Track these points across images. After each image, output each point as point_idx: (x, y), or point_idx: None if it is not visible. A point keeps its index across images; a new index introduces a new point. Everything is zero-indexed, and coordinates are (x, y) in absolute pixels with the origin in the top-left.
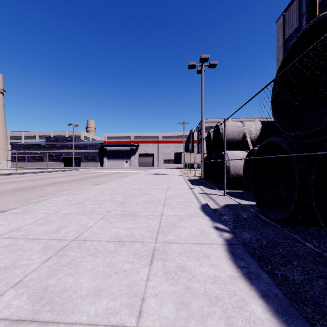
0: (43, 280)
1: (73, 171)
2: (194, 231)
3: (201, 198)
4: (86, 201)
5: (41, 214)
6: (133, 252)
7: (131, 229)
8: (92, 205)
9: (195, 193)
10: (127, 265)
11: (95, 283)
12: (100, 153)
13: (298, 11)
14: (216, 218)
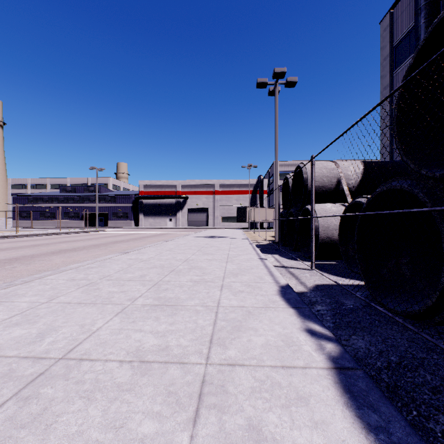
0: None
1: (96, 233)
2: (274, 339)
3: (278, 275)
4: (102, 279)
5: (24, 304)
6: (164, 388)
7: (166, 335)
8: (110, 287)
9: (268, 267)
10: (149, 425)
11: None
12: (134, 208)
13: (411, 6)
14: (306, 312)
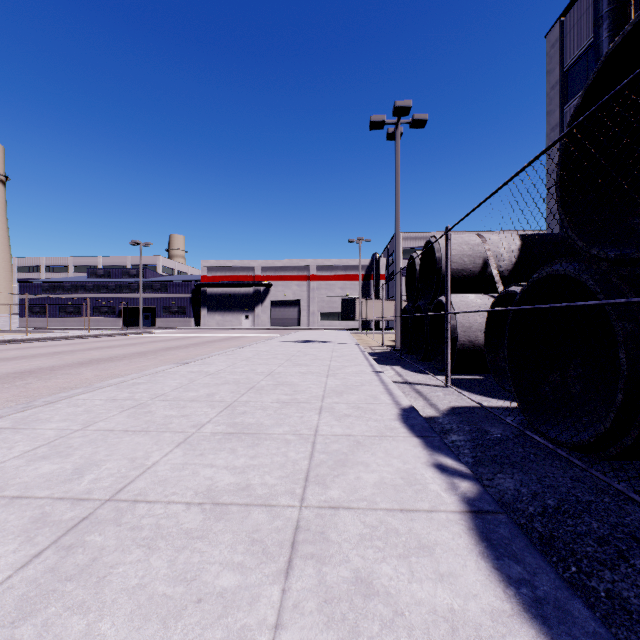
0: (4, 626)
1: (141, 336)
2: (391, 476)
3: (399, 394)
4: (154, 400)
5: (50, 432)
6: (246, 535)
7: (246, 471)
8: (166, 409)
9: (386, 383)
10: (229, 578)
11: (139, 637)
12: (194, 300)
13: (590, 13)
14: (436, 442)
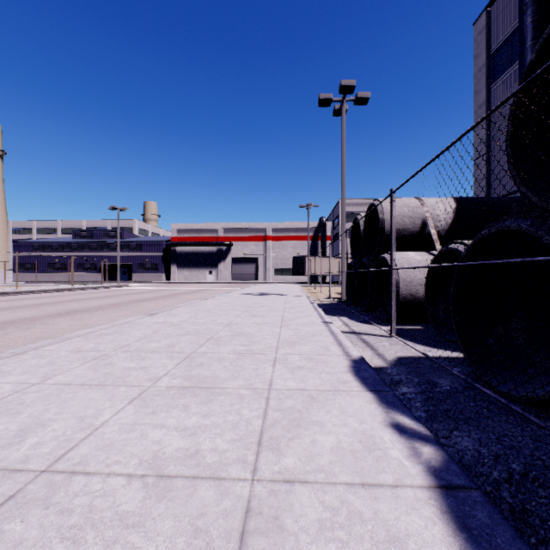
0: None
1: (118, 289)
2: (348, 439)
3: (349, 344)
4: (116, 351)
5: (7, 386)
6: (189, 521)
7: (196, 433)
8: (127, 361)
9: (335, 334)
10: None
11: None
12: (165, 257)
13: (514, 3)
14: (390, 397)
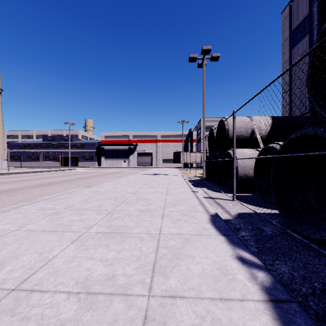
0: None
1: (69, 171)
2: (210, 267)
3: (208, 205)
4: (66, 209)
5: None
6: (106, 325)
7: (113, 263)
8: (72, 216)
9: (199, 198)
10: None
11: None
12: (98, 152)
13: None
14: (235, 239)
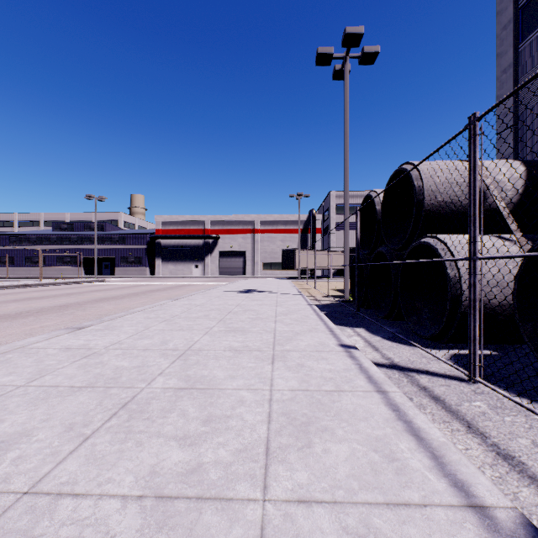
0: None
1: (90, 285)
2: None
3: (435, 433)
4: None
5: None
6: None
7: None
8: None
9: (379, 384)
10: None
11: None
12: (150, 251)
13: None
14: None
